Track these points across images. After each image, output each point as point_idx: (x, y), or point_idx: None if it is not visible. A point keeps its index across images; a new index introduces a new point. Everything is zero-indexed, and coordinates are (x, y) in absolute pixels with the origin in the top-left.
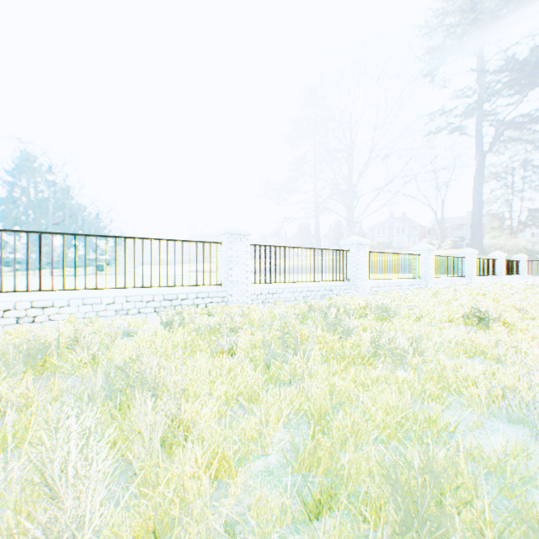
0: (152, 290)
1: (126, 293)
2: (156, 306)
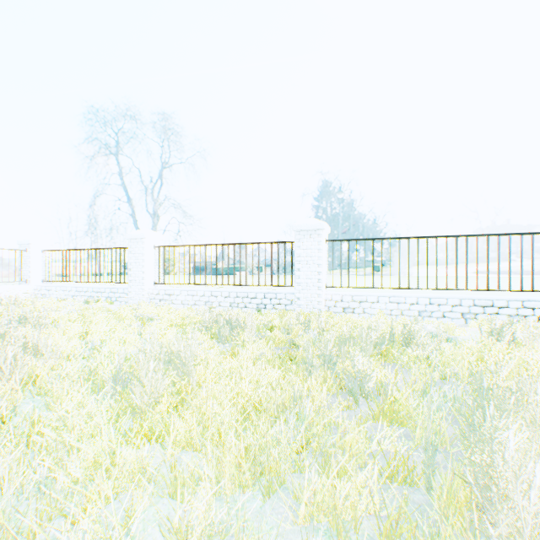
0: (440, 293)
1: (427, 294)
2: (462, 312)
